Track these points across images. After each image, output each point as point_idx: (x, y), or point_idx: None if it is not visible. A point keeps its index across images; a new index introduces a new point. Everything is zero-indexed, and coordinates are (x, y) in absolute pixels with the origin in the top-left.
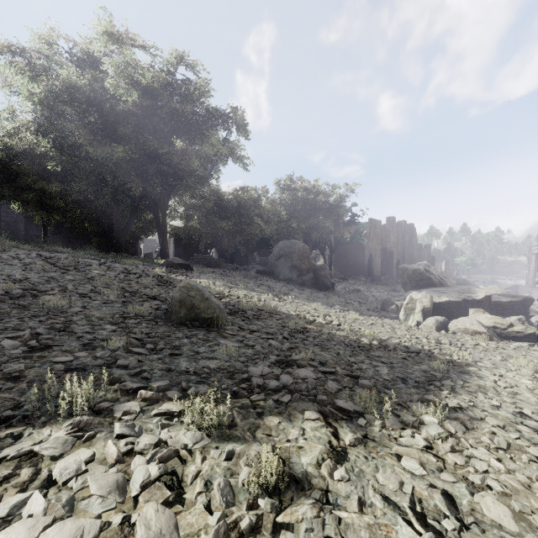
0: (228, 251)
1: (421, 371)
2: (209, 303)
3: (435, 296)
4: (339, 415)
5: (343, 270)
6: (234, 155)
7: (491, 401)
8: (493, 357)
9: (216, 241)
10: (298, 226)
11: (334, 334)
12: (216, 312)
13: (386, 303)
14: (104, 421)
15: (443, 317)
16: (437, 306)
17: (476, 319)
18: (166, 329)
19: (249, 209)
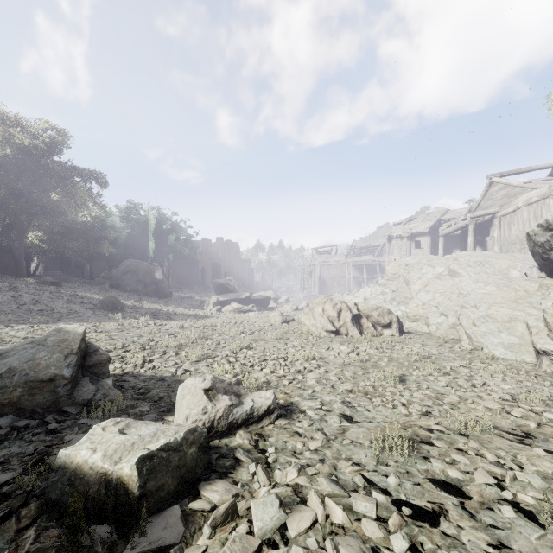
0: (73, 267)
1: (196, 317)
2: (120, 302)
3: (224, 297)
4: (171, 320)
5: (180, 280)
6: (98, 205)
7: (208, 319)
8: (225, 316)
9: (59, 257)
10: (139, 244)
11: (170, 313)
12: (123, 305)
13: (202, 303)
14: (126, 320)
15: (221, 306)
16: (223, 302)
17: (233, 306)
18: (108, 311)
19: (96, 232)
